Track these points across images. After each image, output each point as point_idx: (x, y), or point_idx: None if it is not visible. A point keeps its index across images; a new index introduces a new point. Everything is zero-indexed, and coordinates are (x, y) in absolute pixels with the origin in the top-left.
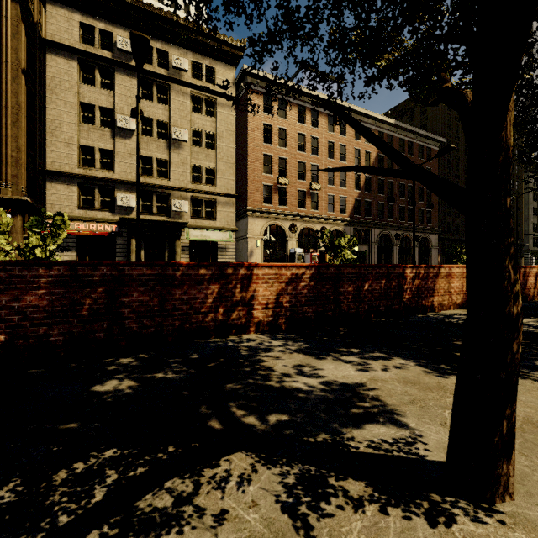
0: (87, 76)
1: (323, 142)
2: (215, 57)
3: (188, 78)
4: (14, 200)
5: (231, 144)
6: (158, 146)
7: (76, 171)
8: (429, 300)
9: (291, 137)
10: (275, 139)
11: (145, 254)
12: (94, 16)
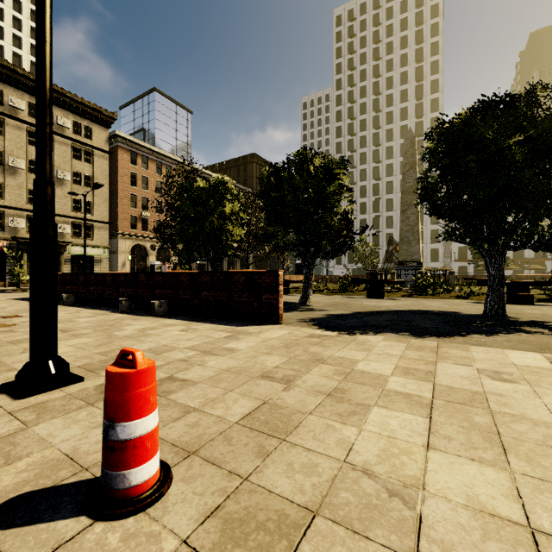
0: None
1: (175, 188)
2: (92, 120)
3: (70, 133)
4: None
5: (105, 184)
6: None
7: None
8: None
9: (151, 183)
10: (139, 184)
11: None
12: None
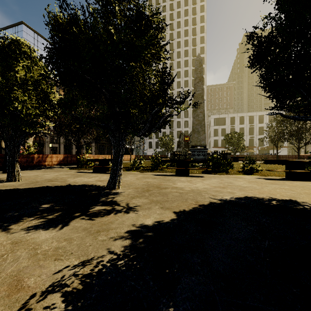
0: None
1: None
2: None
3: None
4: None
5: None
6: None
7: None
8: (44, 163)
9: None
10: None
11: None
12: None
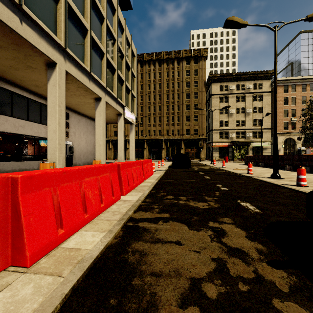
0: (221, 100)
1: None
2: (262, 79)
3: (252, 90)
4: (205, 138)
5: (268, 109)
6: (241, 116)
7: (218, 128)
8: None
9: (298, 99)
10: (289, 102)
11: (237, 151)
12: (223, 82)
